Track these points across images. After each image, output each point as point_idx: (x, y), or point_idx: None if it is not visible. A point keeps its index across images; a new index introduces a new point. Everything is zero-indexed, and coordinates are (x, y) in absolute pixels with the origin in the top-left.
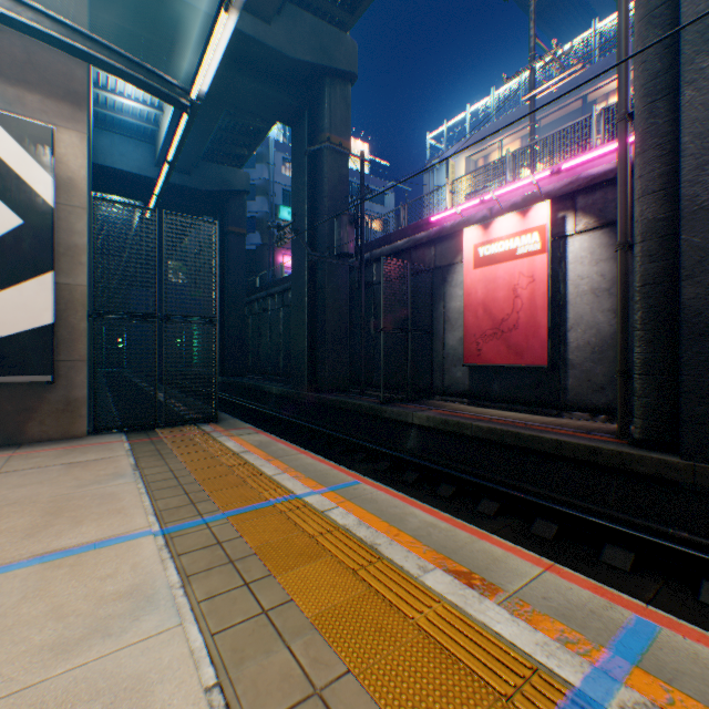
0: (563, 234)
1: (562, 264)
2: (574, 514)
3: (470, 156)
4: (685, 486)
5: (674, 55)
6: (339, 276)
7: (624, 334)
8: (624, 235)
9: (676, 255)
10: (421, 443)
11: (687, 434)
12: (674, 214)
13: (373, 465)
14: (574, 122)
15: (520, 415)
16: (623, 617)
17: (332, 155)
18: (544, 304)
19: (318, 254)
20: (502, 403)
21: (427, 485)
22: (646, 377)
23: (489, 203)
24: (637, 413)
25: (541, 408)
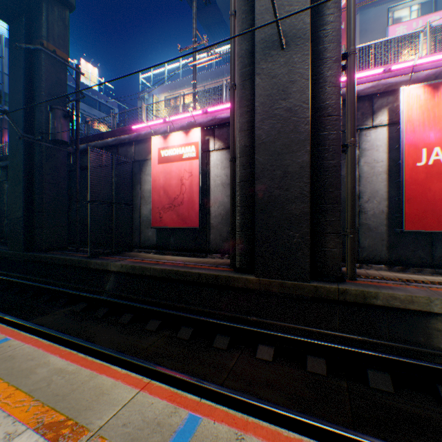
0: (208, 149)
1: (208, 167)
2: (203, 319)
3: (168, 96)
4: (257, 291)
5: (253, 58)
6: (58, 158)
7: (233, 208)
8: (233, 153)
9: (254, 166)
10: (117, 284)
11: (257, 263)
12: (253, 144)
13: (74, 308)
14: (215, 86)
15: (184, 258)
16: (180, 420)
17: (51, 60)
18: (198, 190)
19: (31, 136)
20: (176, 251)
21: (114, 317)
22: (242, 233)
23: (169, 123)
24: (238, 253)
25: (197, 253)
